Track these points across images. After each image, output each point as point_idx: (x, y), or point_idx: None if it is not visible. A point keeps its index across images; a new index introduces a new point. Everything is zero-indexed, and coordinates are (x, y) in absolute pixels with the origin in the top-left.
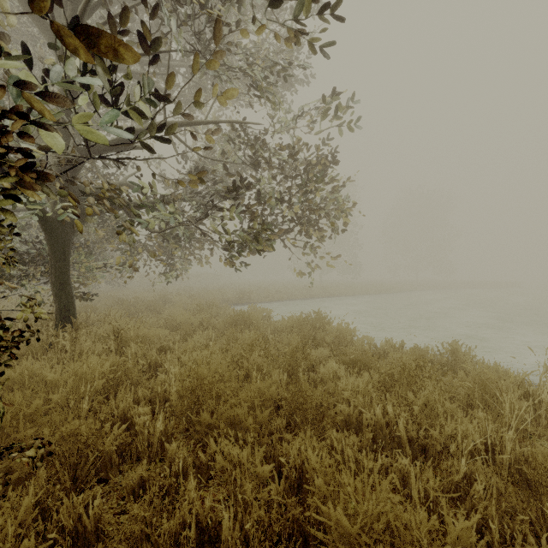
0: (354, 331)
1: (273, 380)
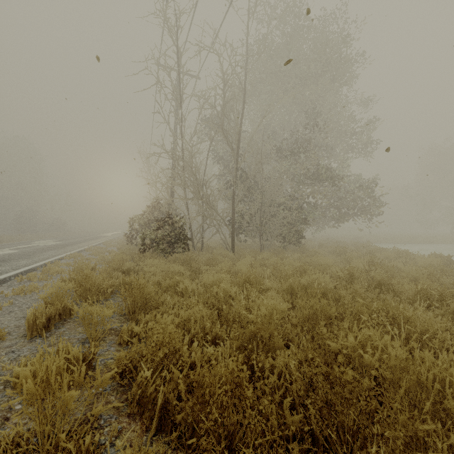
0: (370, 245)
1: None
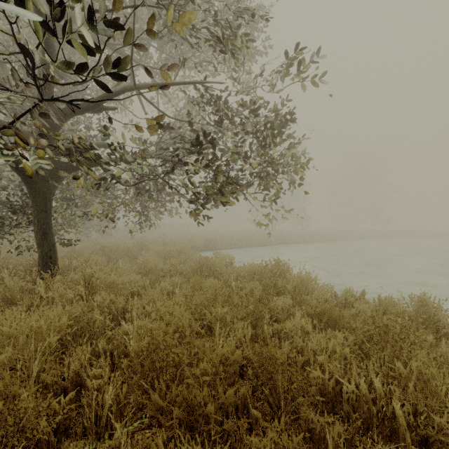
0: (315, 280)
1: (237, 336)
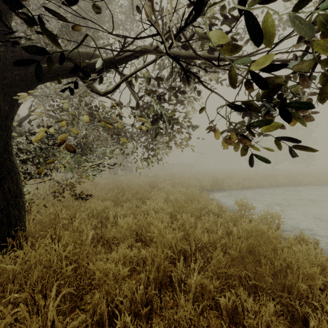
0: None
1: None
